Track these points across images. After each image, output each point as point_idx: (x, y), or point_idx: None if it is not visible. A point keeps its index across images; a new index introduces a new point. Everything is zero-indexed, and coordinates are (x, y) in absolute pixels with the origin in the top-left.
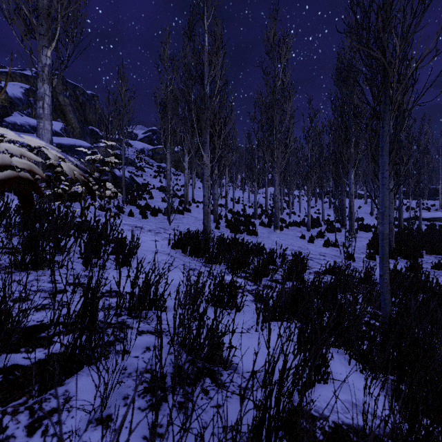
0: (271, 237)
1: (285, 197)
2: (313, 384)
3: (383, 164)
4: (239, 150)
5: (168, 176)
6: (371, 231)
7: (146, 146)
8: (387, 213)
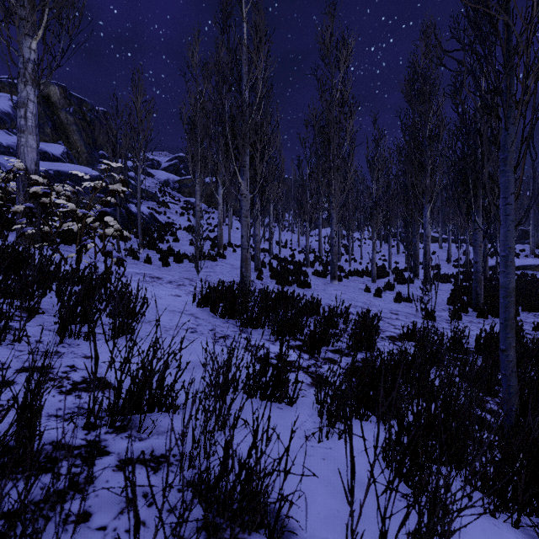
0: (328, 290)
1: (343, 240)
2: None
3: (507, 184)
4: (287, 182)
5: (197, 213)
6: (450, 281)
7: (171, 177)
8: (513, 257)
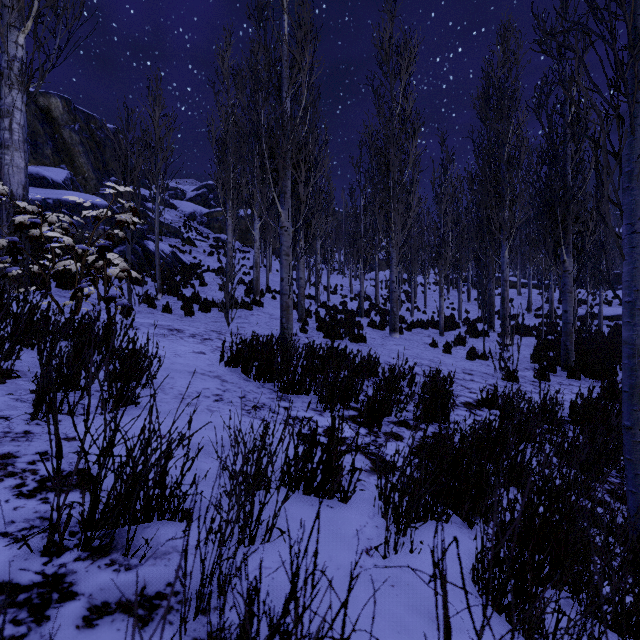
0: (387, 345)
1: (403, 285)
2: None
3: (633, 206)
4: (337, 216)
5: (229, 252)
6: (532, 334)
7: (198, 209)
8: None
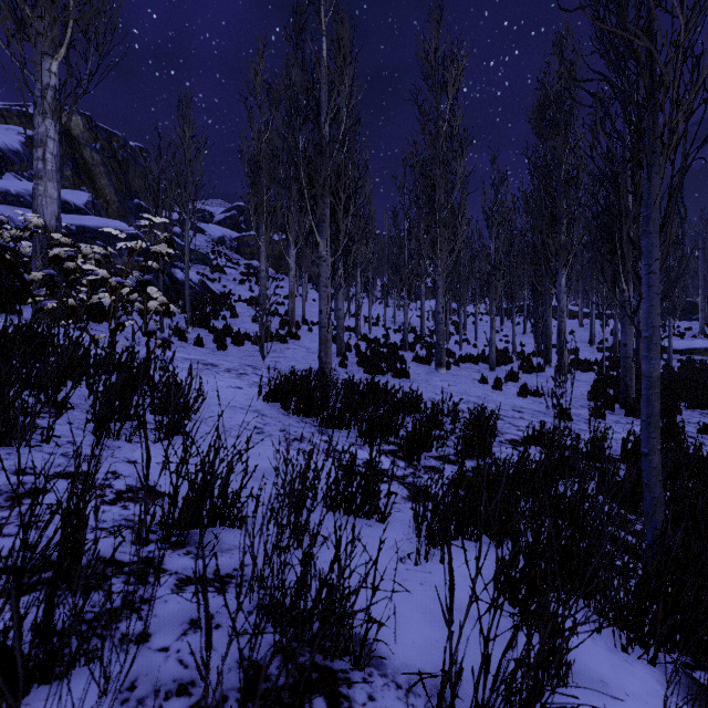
0: (432, 381)
1: (452, 315)
2: (540, 692)
3: (650, 248)
4: (379, 240)
5: (262, 280)
6: (592, 370)
7: (227, 233)
8: (658, 338)
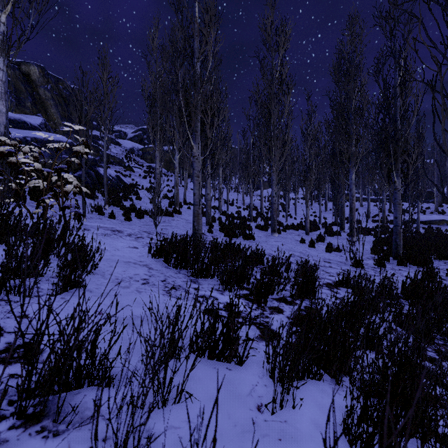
0: (269, 242)
1: (280, 199)
2: None
3: None
4: (233, 151)
5: (157, 175)
6: (371, 234)
7: (135, 146)
8: None
